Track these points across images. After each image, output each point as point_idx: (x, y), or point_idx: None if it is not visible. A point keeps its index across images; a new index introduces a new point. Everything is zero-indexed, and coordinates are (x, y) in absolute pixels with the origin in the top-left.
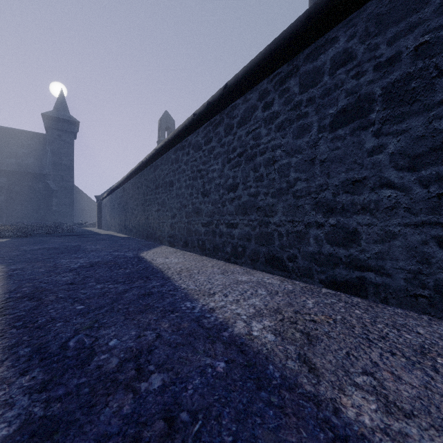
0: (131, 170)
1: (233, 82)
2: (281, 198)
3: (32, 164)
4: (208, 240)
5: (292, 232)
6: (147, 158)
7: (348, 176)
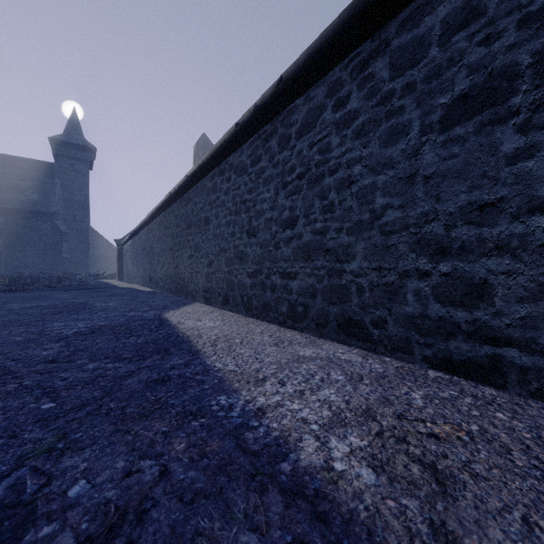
0: (156, 205)
1: (291, 73)
2: (361, 235)
3: (37, 200)
4: (255, 296)
5: (379, 285)
6: (177, 188)
7: (472, 198)
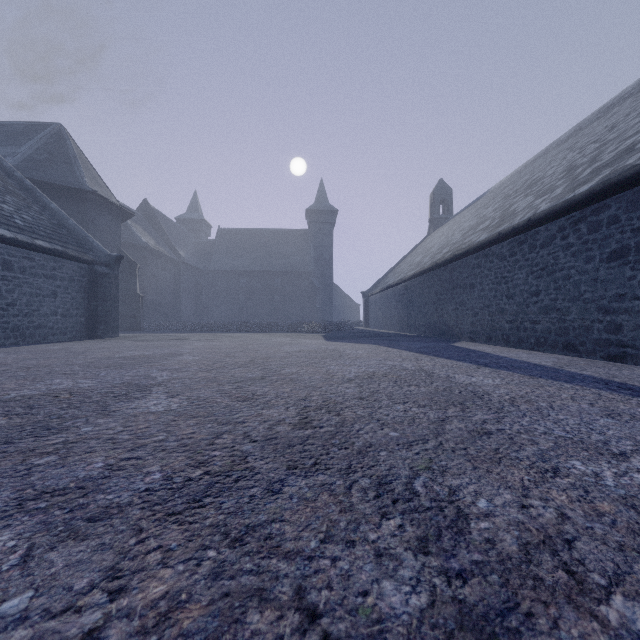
0: (420, 270)
1: (536, 219)
2: (574, 303)
3: (298, 262)
4: (512, 334)
5: (582, 326)
6: (444, 261)
7: (617, 292)
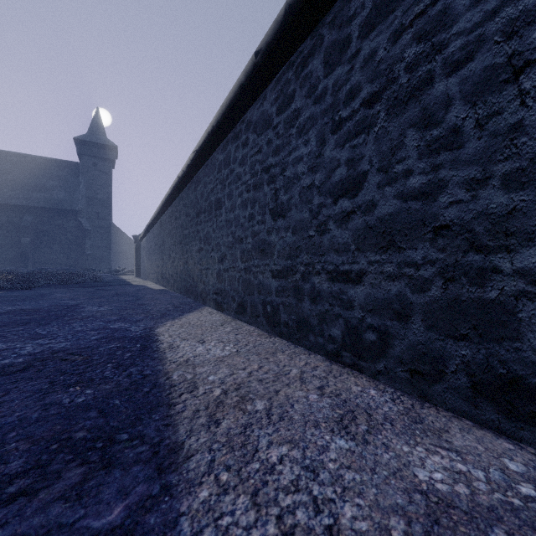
0: (166, 194)
1: None
2: None
3: (62, 199)
4: (284, 305)
5: None
6: (184, 169)
7: None
